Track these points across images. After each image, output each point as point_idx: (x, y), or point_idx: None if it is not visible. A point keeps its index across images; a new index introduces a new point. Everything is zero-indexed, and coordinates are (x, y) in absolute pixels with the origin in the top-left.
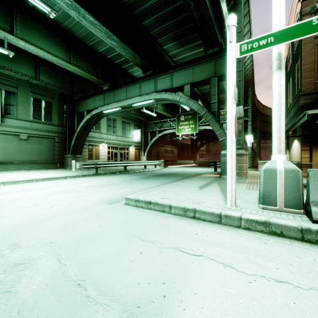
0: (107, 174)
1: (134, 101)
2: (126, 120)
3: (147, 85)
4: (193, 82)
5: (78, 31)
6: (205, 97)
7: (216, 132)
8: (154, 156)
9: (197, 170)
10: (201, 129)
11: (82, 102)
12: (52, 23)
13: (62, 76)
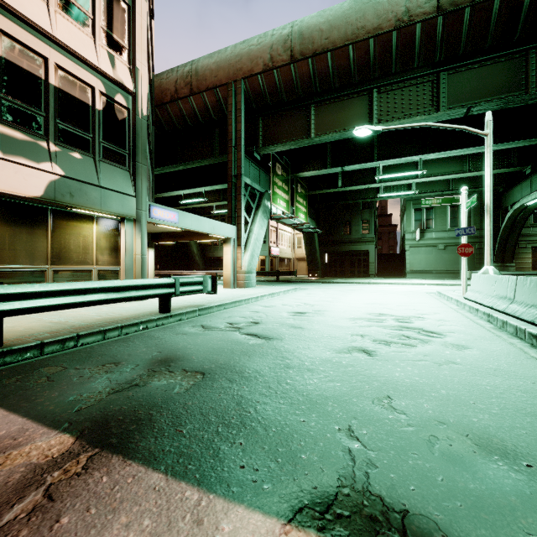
0: None
1: None
2: None
3: None
4: None
5: None
6: None
7: None
8: None
9: None
10: None
11: (508, 193)
12: None
13: None
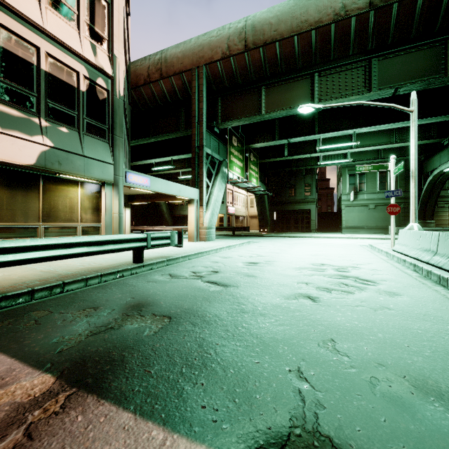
0: None
1: None
2: None
3: None
4: None
5: None
6: None
7: None
8: None
9: None
10: None
11: (429, 161)
12: None
13: None
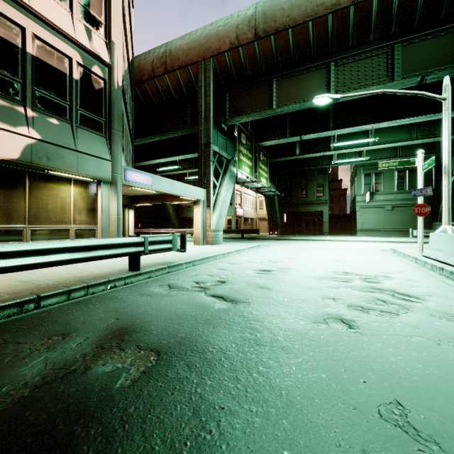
0: None
1: None
2: None
3: None
4: None
5: None
6: None
7: None
8: None
9: None
10: None
11: (452, 159)
12: None
13: None
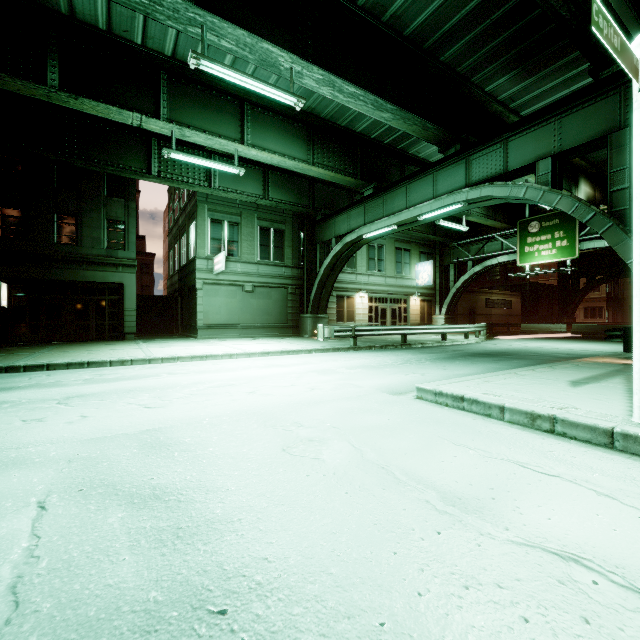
0: (372, 349)
1: (423, 209)
2: (404, 245)
3: (450, 175)
4: (561, 150)
5: (326, 109)
6: (600, 168)
7: (626, 259)
8: (462, 314)
9: (574, 348)
10: (588, 248)
11: (327, 223)
12: (290, 109)
13: (298, 185)
